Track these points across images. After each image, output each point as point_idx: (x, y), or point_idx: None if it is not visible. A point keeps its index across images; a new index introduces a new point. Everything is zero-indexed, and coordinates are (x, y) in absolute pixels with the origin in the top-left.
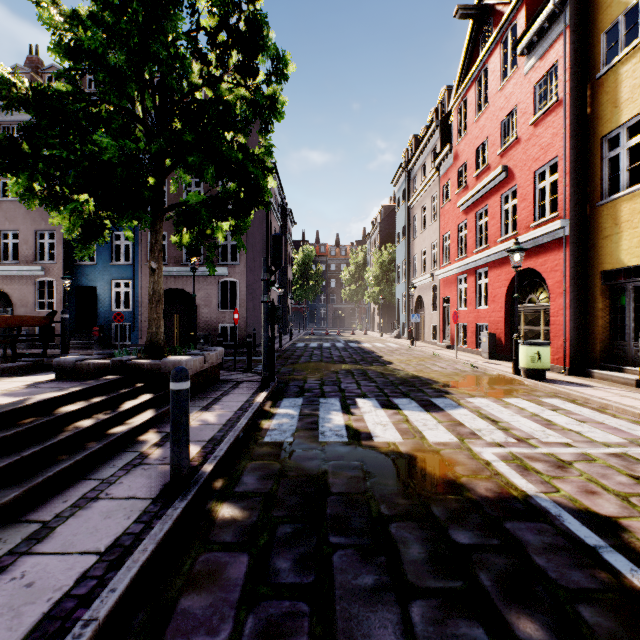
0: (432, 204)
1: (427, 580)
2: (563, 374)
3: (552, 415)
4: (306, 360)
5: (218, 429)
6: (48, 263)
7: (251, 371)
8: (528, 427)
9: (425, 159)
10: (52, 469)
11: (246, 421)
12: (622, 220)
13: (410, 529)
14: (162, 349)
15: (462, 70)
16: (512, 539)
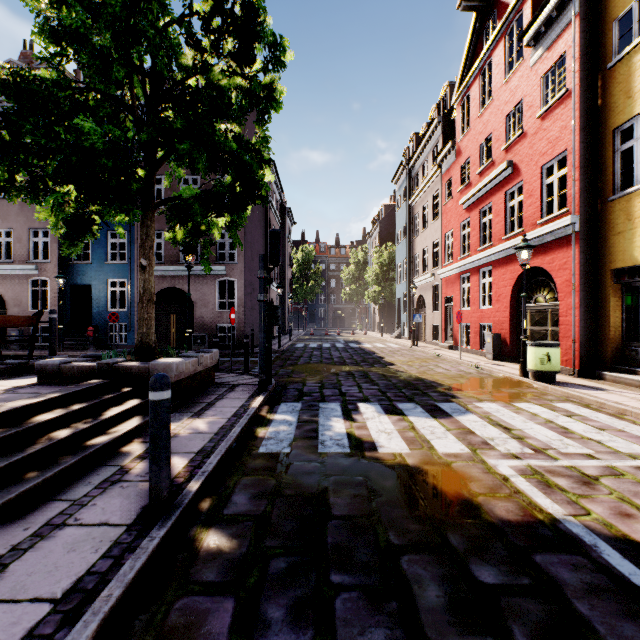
0: (434, 202)
1: (449, 636)
2: (572, 376)
3: (568, 422)
4: (305, 361)
5: (209, 438)
6: (42, 262)
7: (248, 373)
8: (544, 435)
9: (426, 156)
10: (15, 489)
11: (240, 429)
12: (636, 215)
13: (424, 564)
14: (153, 351)
15: (465, 64)
16: (545, 577)
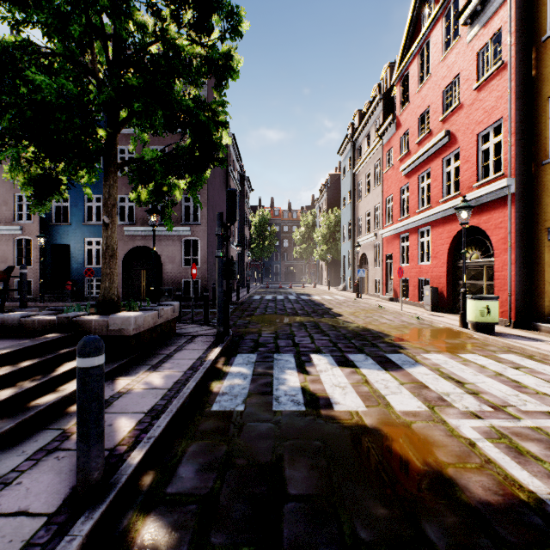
0: (375, 170)
1: None
2: (508, 327)
3: (517, 374)
4: (261, 312)
5: (162, 395)
6: (26, 223)
7: (208, 324)
8: (498, 390)
9: (369, 130)
10: None
11: (194, 384)
12: None
13: None
14: (115, 304)
15: (404, 46)
16: None
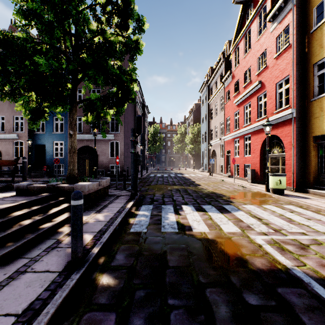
0: (220, 102)
1: None
2: (292, 191)
3: (291, 215)
4: (155, 183)
5: (104, 224)
6: (20, 132)
7: (125, 189)
8: (279, 222)
9: (217, 79)
10: (0, 252)
11: (120, 219)
12: None
13: (218, 293)
14: (76, 178)
15: (236, 31)
16: (284, 301)
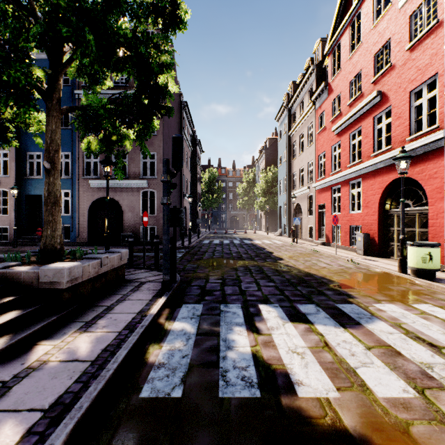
0: (309, 132)
1: None
2: (444, 272)
3: None
4: (209, 256)
5: (79, 373)
6: (3, 177)
7: (158, 269)
8: None
9: (303, 97)
10: None
11: (124, 354)
12: None
13: None
14: (58, 252)
15: (336, 20)
16: None
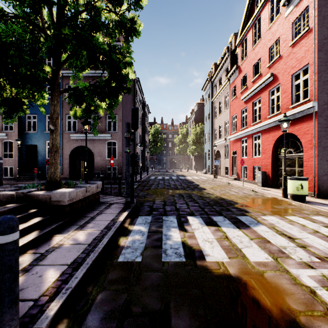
0: (225, 99)
1: None
2: (313, 197)
3: None
4: (155, 187)
5: (83, 249)
6: (9, 131)
7: (121, 195)
8: (319, 244)
9: (221, 75)
10: None
11: (107, 240)
12: None
13: None
14: (58, 183)
15: (244, 22)
16: None
